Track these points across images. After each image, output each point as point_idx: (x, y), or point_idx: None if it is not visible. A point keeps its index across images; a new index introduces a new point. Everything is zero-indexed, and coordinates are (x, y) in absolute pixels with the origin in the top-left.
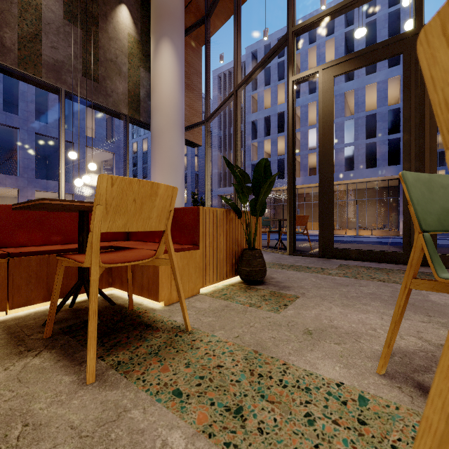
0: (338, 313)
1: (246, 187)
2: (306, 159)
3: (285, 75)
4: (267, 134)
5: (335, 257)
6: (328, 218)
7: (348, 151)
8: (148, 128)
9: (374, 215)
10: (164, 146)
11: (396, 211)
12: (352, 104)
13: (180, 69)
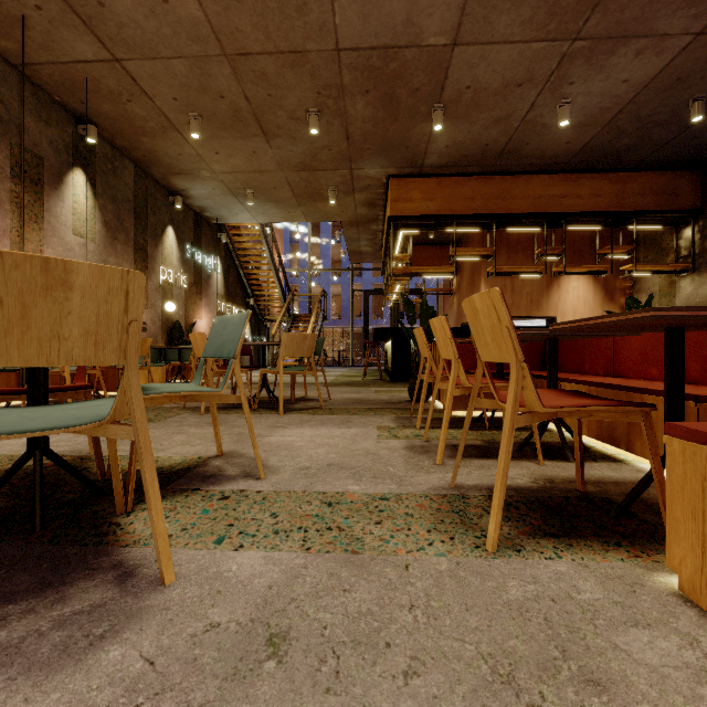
0: None
1: None
2: None
3: None
4: None
5: None
6: None
7: None
8: None
9: None
10: None
11: None
12: None
13: None
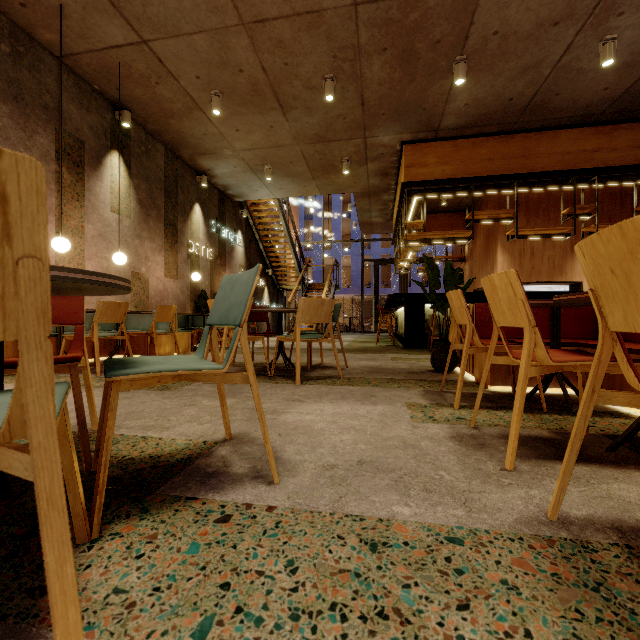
0: None
1: None
2: None
3: None
4: None
5: None
6: None
7: None
8: None
9: None
10: None
11: None
12: None
13: None
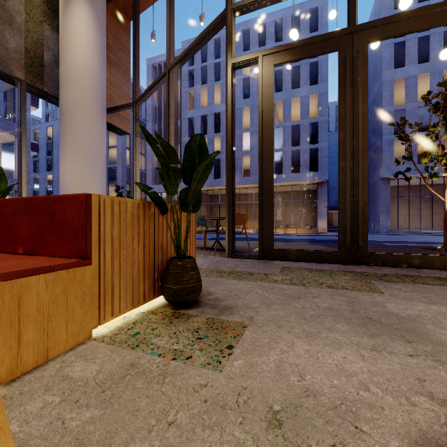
0: (305, 354)
1: (173, 169)
2: (241, 161)
3: (222, 76)
4: (204, 133)
5: (275, 259)
6: (268, 216)
7: (277, 156)
8: (57, 103)
9: (298, 215)
10: (78, 126)
11: (314, 212)
12: (280, 114)
13: (100, 36)
